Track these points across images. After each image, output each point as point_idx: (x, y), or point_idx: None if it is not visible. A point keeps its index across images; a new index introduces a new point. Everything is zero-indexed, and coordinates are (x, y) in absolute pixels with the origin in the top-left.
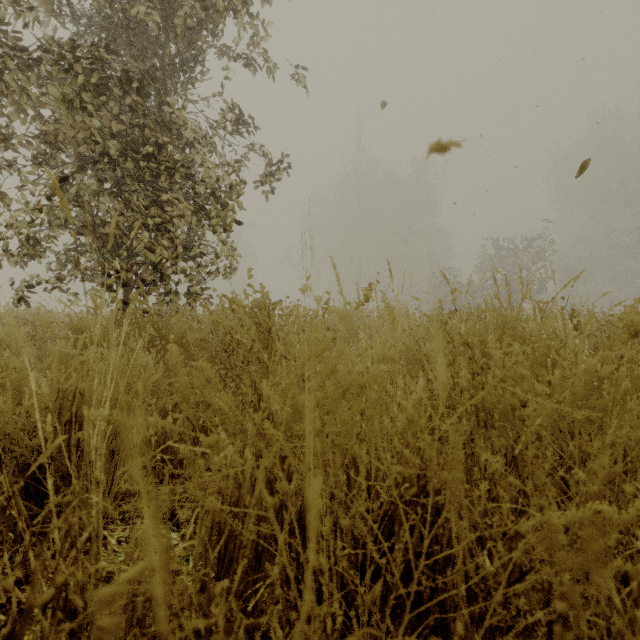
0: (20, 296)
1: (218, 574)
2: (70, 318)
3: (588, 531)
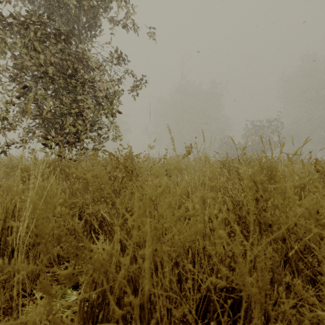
0: (3, 150)
1: None
2: (19, 163)
3: None
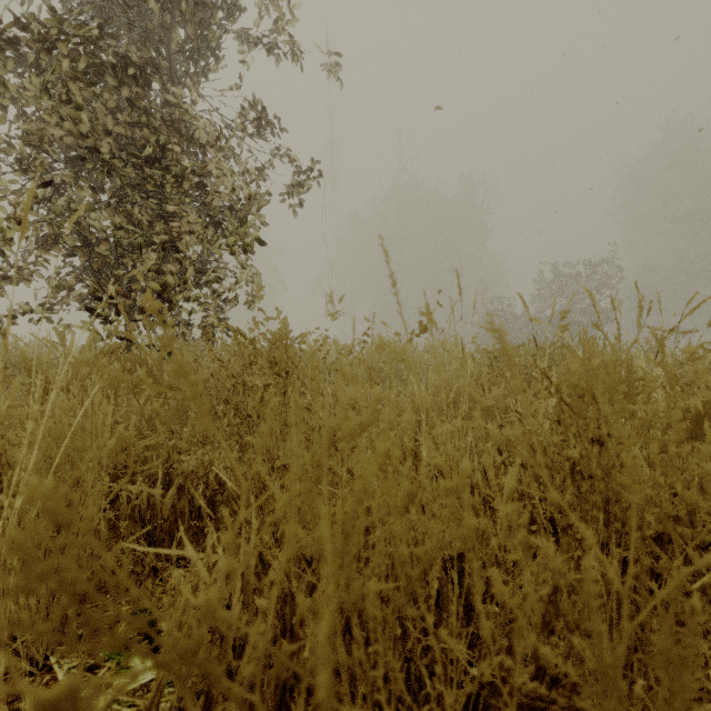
0: None
1: None
2: (24, 355)
3: None
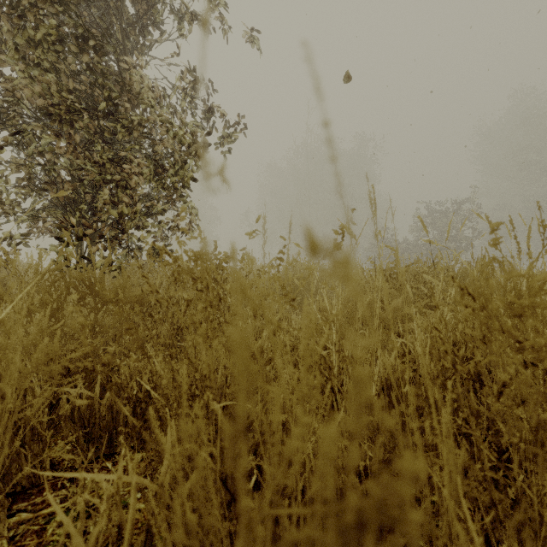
0: None
1: None
2: None
3: None
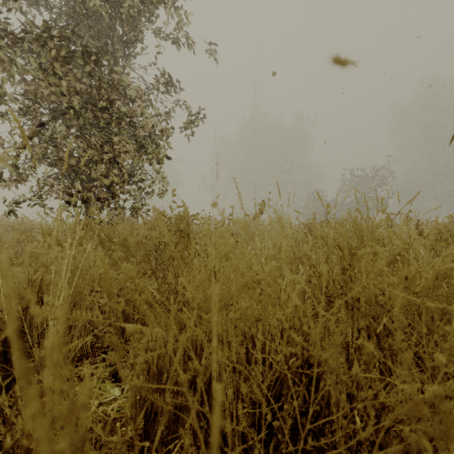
0: (10, 210)
1: (146, 426)
2: (41, 226)
3: (448, 406)
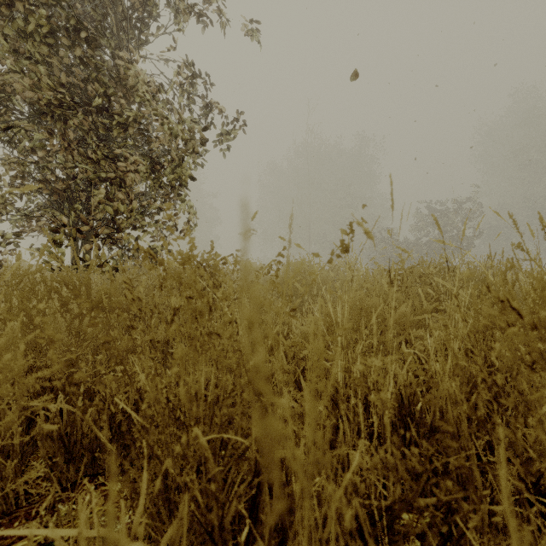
0: None
1: None
2: None
3: None
